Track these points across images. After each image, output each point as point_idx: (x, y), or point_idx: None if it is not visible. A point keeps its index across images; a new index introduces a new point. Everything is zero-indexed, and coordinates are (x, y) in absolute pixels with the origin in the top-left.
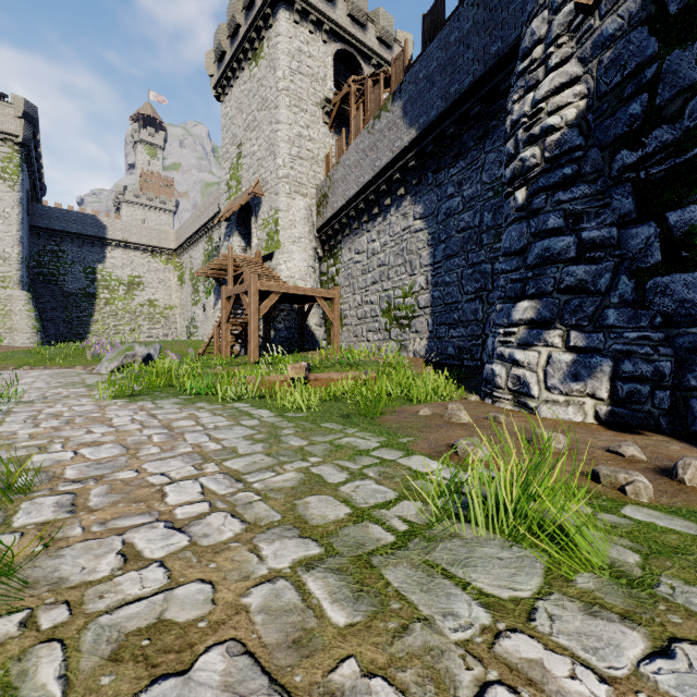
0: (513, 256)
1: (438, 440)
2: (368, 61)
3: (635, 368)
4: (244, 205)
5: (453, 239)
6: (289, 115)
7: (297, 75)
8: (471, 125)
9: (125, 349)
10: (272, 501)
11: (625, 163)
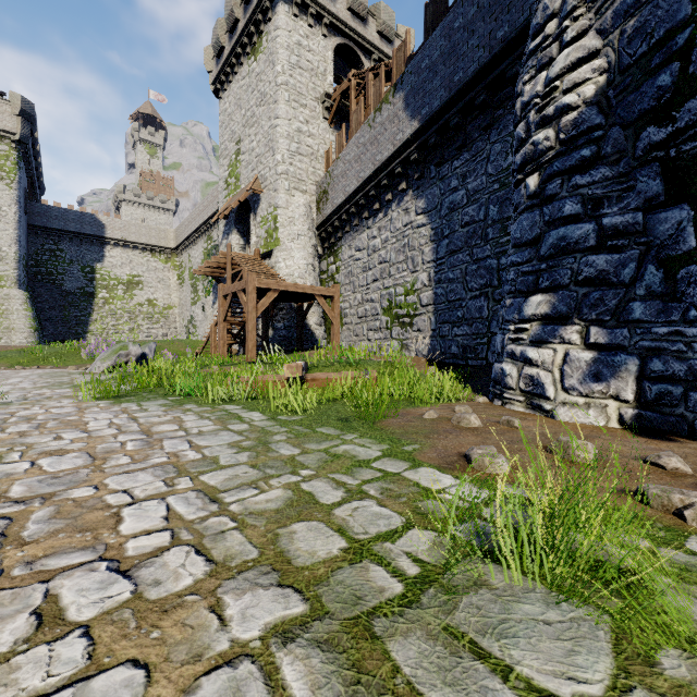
0: (524, 247)
1: (447, 448)
2: (369, 56)
3: (665, 367)
4: (243, 202)
5: (457, 233)
6: (288, 111)
7: (297, 70)
8: (475, 115)
9: (119, 348)
10: (250, 530)
11: (652, 141)
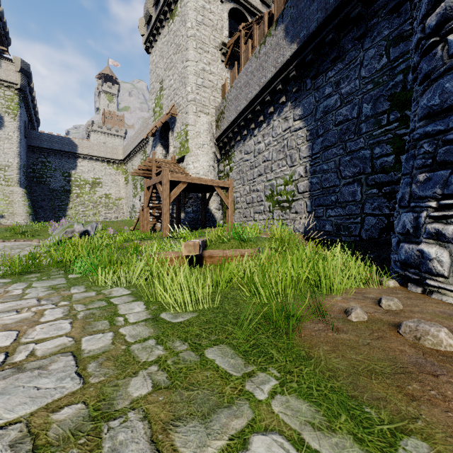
0: (445, 113)
1: None
2: (253, 17)
3: None
4: (164, 124)
5: (331, 132)
6: (195, 55)
7: (202, 26)
8: (348, 30)
9: (67, 226)
10: None
11: None
